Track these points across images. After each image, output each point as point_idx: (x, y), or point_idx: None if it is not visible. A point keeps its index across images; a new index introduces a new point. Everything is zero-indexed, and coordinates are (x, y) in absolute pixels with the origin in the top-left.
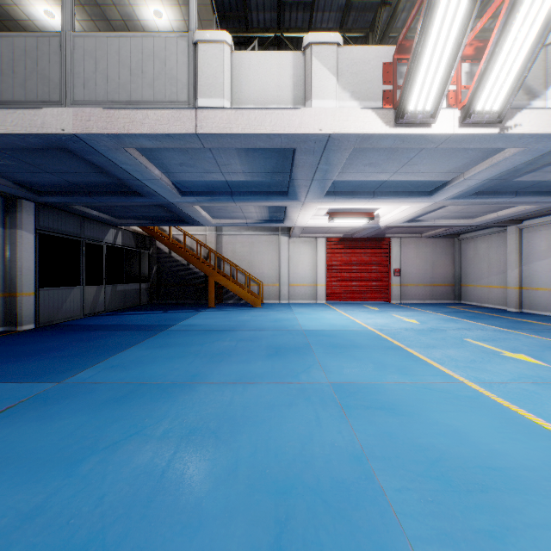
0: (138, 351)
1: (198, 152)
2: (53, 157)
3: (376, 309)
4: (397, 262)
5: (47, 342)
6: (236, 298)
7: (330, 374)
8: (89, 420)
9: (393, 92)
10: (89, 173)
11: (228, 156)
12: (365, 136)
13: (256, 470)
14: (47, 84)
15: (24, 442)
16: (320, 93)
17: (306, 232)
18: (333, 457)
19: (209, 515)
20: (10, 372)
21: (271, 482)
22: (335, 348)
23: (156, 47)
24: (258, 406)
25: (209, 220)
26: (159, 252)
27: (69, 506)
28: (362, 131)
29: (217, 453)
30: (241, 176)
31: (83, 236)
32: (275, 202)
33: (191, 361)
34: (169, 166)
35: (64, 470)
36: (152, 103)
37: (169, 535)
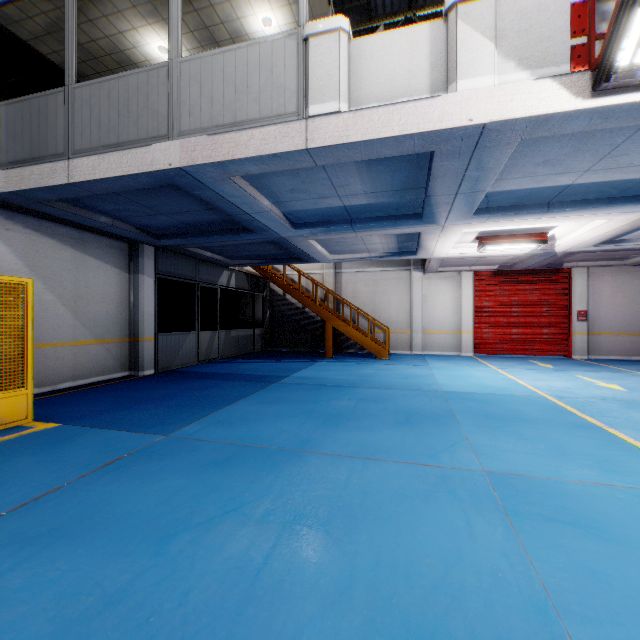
0: (246, 406)
1: (310, 174)
2: (165, 196)
3: (549, 366)
4: (582, 301)
5: (162, 389)
6: (357, 347)
7: (484, 459)
8: (188, 485)
9: (589, 46)
10: (199, 211)
11: (346, 174)
12: (540, 119)
13: (377, 594)
14: (156, 119)
15: (123, 503)
16: (470, 69)
17: (447, 266)
18: (497, 597)
19: None
20: (126, 419)
21: (400, 620)
22: (490, 419)
23: (262, 55)
24: (382, 494)
25: (326, 256)
26: (273, 295)
27: (151, 597)
28: (536, 112)
29: (326, 556)
30: (362, 198)
31: (198, 279)
32: (406, 228)
33: (302, 422)
34: (278, 195)
35: (154, 545)
36: (258, 121)
37: None
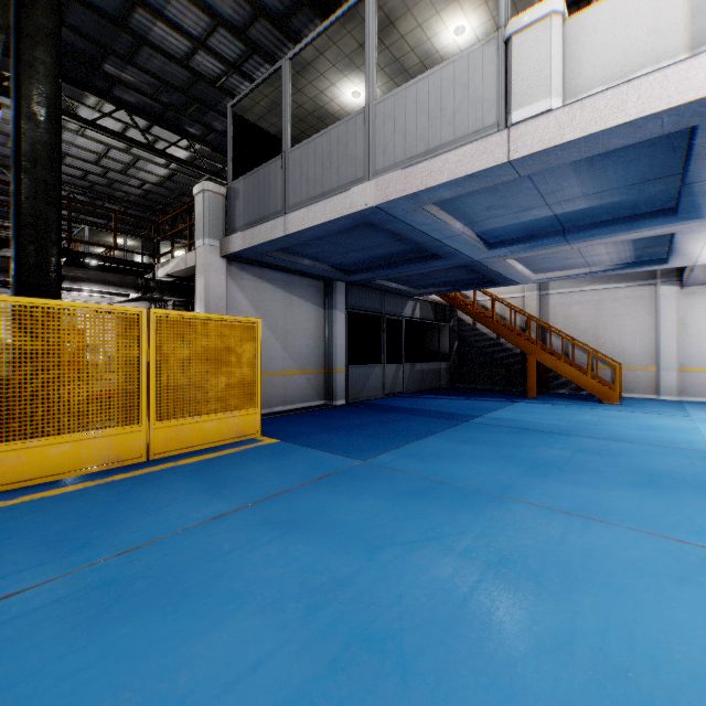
0: (436, 442)
1: (511, 186)
2: (359, 234)
3: None
4: None
5: (354, 418)
6: (571, 386)
7: None
8: (388, 508)
9: None
10: (388, 244)
11: (557, 178)
12: None
13: (607, 661)
14: (354, 164)
15: (336, 512)
16: None
17: None
18: None
19: (527, 687)
20: (328, 442)
21: (638, 695)
22: None
23: (456, 73)
24: (612, 561)
25: (528, 276)
26: (461, 324)
27: (370, 591)
28: None
29: (539, 605)
30: (580, 202)
31: (384, 311)
32: (648, 231)
33: (501, 466)
34: (472, 215)
35: (366, 551)
36: (452, 143)
37: (471, 683)
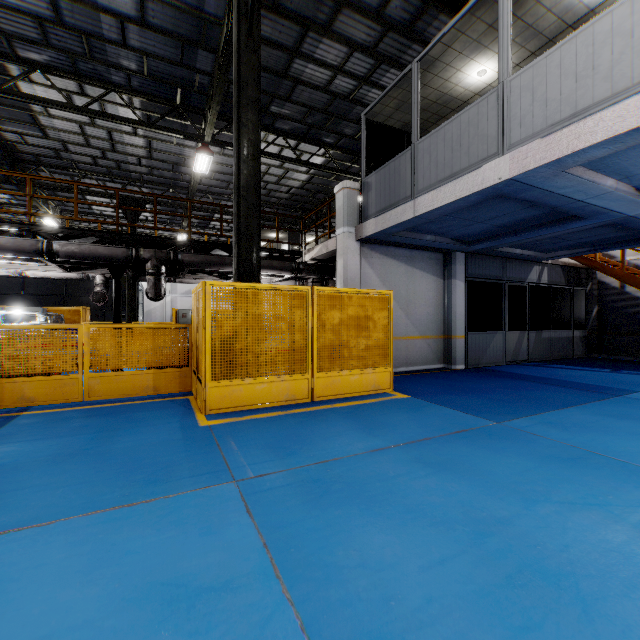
0: (580, 414)
1: None
2: (486, 206)
3: None
4: None
5: (478, 383)
6: None
7: None
8: (535, 468)
9: None
10: (517, 211)
11: None
12: None
13: None
14: (485, 142)
15: (481, 463)
16: None
17: None
18: None
19: None
20: (456, 402)
21: None
22: None
23: (613, 24)
24: None
25: None
26: (601, 288)
27: (533, 534)
28: None
29: None
30: None
31: (505, 278)
32: None
33: None
34: (629, 168)
35: (520, 501)
36: (608, 99)
37: None
